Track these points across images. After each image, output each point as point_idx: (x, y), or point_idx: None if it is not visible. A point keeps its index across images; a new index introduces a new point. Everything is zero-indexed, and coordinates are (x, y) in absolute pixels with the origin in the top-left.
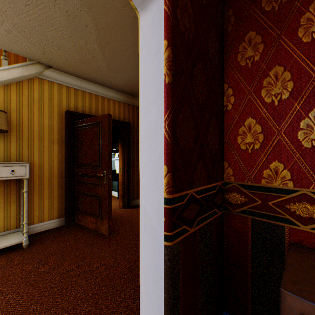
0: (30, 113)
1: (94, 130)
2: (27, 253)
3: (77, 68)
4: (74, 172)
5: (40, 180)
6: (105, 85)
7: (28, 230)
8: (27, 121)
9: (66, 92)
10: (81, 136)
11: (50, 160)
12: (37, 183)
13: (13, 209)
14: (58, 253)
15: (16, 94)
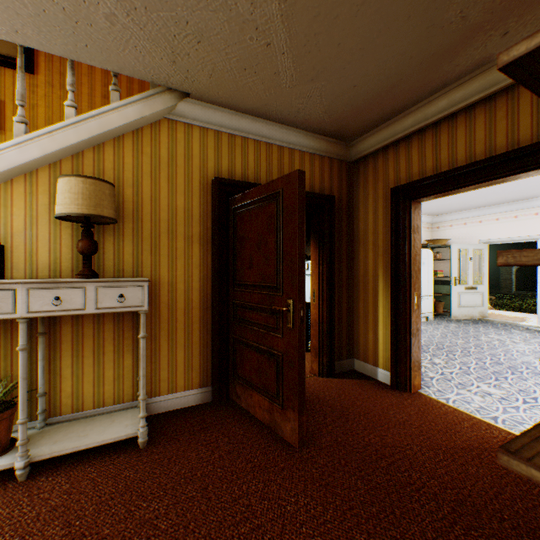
0: (154, 187)
1: (266, 212)
2: (143, 462)
3: (233, 87)
4: (228, 299)
5: (169, 312)
6: (284, 122)
7: (151, 405)
8: (150, 202)
9: (214, 143)
10: (240, 226)
11: (187, 274)
12: (165, 318)
13: (127, 365)
14: (196, 479)
15: (133, 154)
